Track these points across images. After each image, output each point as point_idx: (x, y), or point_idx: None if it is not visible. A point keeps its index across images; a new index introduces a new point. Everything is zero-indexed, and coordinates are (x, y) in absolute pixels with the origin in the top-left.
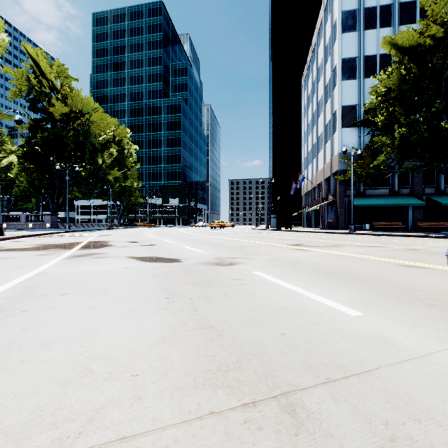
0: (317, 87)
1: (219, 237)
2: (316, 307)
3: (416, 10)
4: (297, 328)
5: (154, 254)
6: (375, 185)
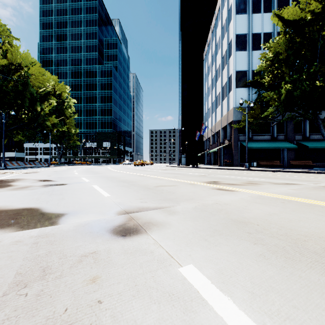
0: (215, 59)
1: (138, 174)
2: None
3: (289, 2)
4: None
5: (36, 202)
6: (260, 133)
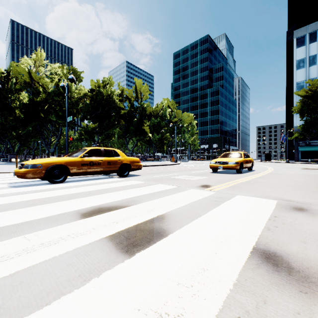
0: None
1: None
2: None
3: None
4: None
5: None
6: (317, 140)
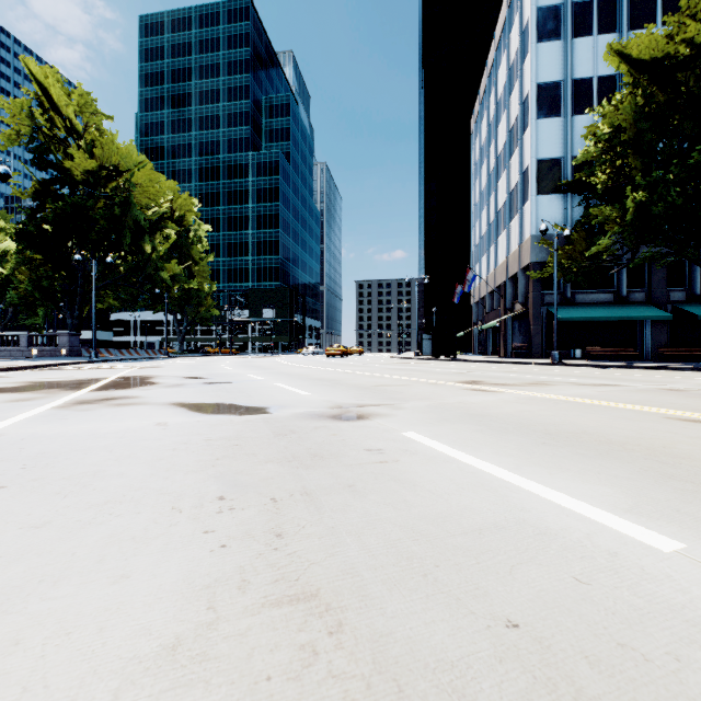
0: (496, 132)
1: (340, 370)
2: (562, 524)
3: (657, 6)
4: (544, 599)
5: (223, 398)
6: (590, 287)
